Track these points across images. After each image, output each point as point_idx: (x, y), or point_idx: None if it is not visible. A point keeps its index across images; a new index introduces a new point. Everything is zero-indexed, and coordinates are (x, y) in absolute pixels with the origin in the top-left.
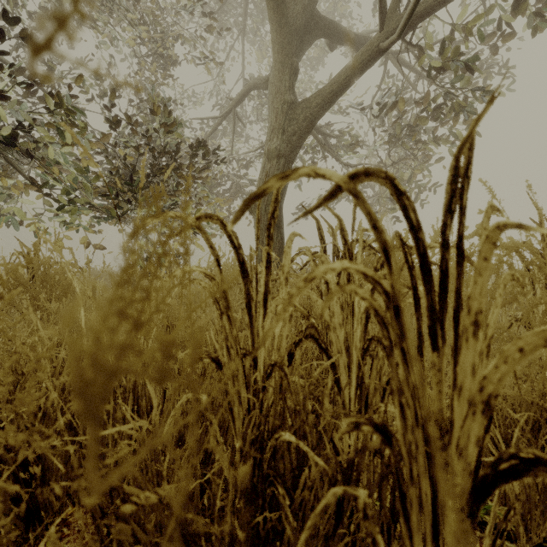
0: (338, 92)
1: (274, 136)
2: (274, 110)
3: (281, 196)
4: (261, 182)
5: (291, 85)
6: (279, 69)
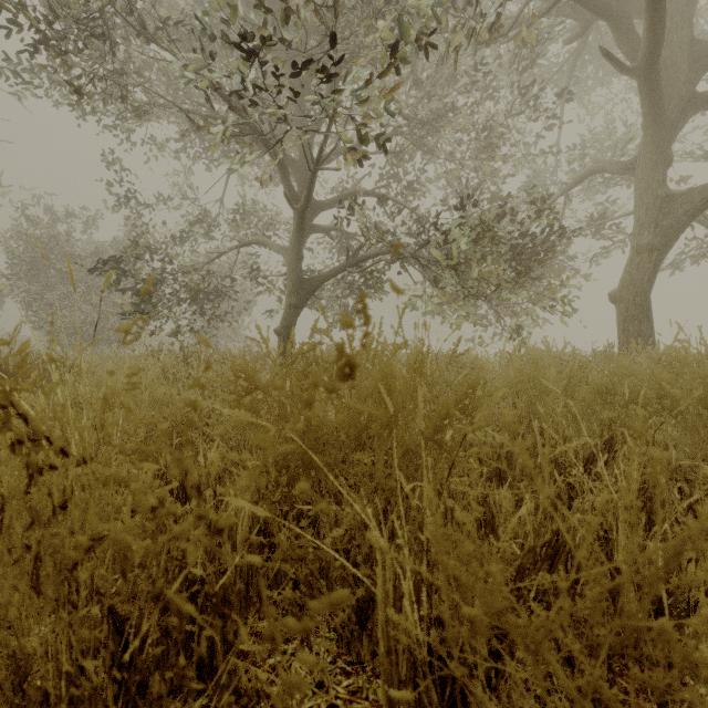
0: None
1: (644, 230)
2: (644, 206)
3: (651, 286)
4: (628, 275)
5: (664, 177)
6: (652, 168)
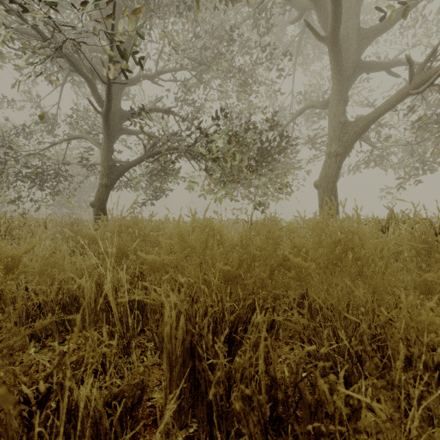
0: (378, 115)
1: (333, 143)
2: (333, 127)
3: (337, 178)
4: (324, 171)
5: (344, 111)
6: (337, 104)
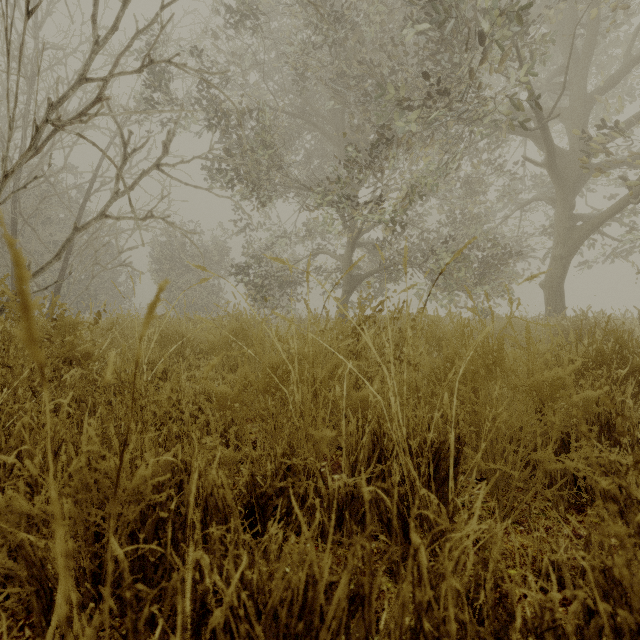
0: (602, 223)
1: (558, 247)
2: (558, 232)
3: (563, 279)
4: (549, 272)
5: (570, 216)
6: (561, 211)
